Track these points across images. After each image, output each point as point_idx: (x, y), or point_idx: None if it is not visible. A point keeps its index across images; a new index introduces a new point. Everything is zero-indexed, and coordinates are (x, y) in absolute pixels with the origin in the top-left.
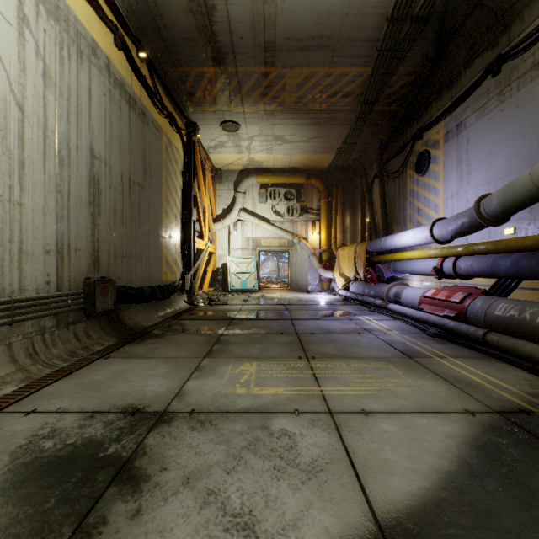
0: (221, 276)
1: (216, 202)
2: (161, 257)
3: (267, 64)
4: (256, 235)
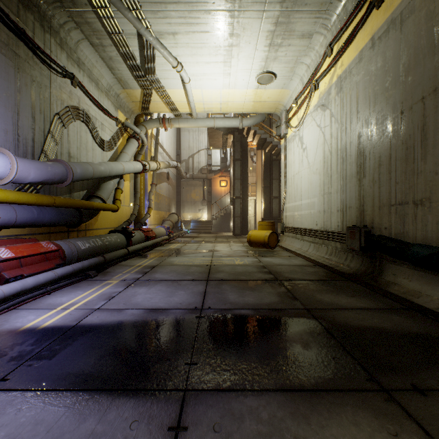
0: None
1: None
2: None
3: None
4: None
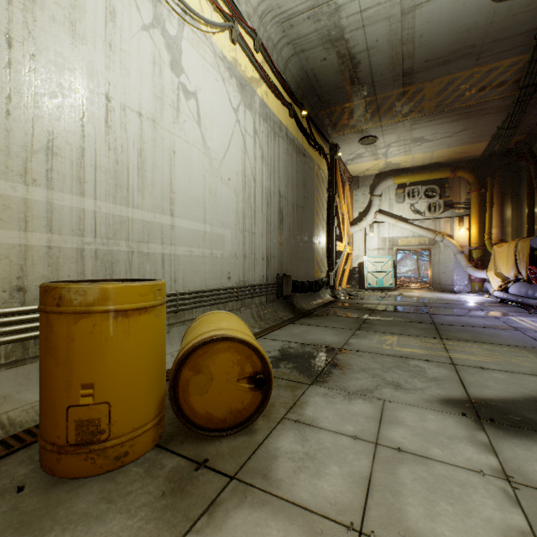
0: (357, 275)
1: (352, 207)
2: (313, 259)
3: (405, 85)
4: (392, 235)
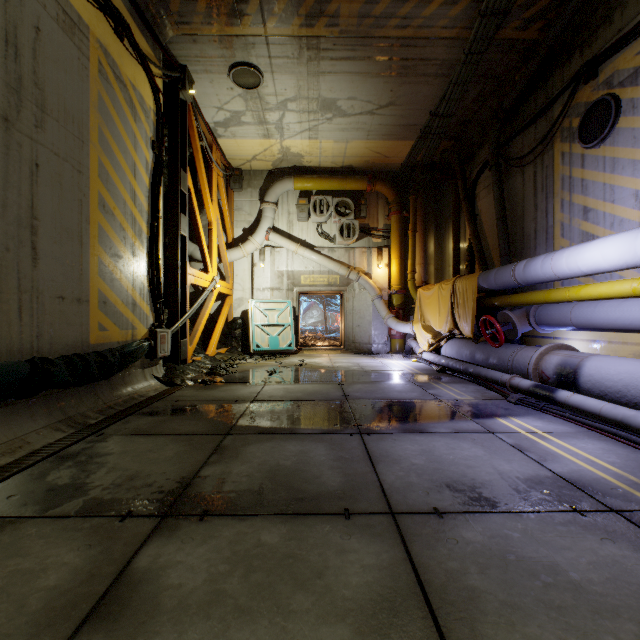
0: (241, 330)
1: (232, 218)
2: (83, 293)
3: None
4: (293, 268)
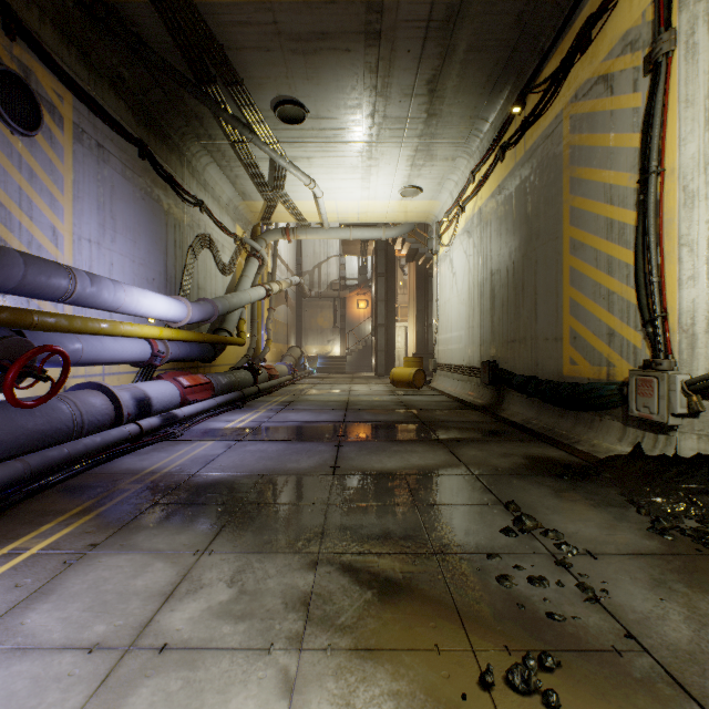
0: None
1: None
2: (559, 333)
3: (379, 7)
4: None
